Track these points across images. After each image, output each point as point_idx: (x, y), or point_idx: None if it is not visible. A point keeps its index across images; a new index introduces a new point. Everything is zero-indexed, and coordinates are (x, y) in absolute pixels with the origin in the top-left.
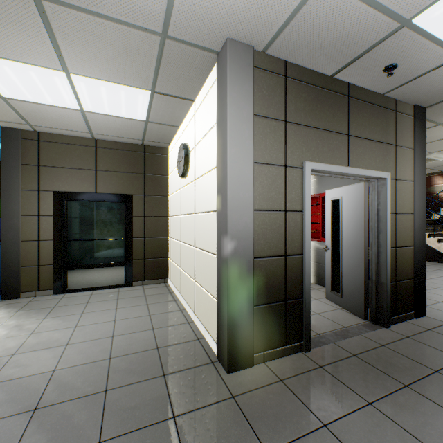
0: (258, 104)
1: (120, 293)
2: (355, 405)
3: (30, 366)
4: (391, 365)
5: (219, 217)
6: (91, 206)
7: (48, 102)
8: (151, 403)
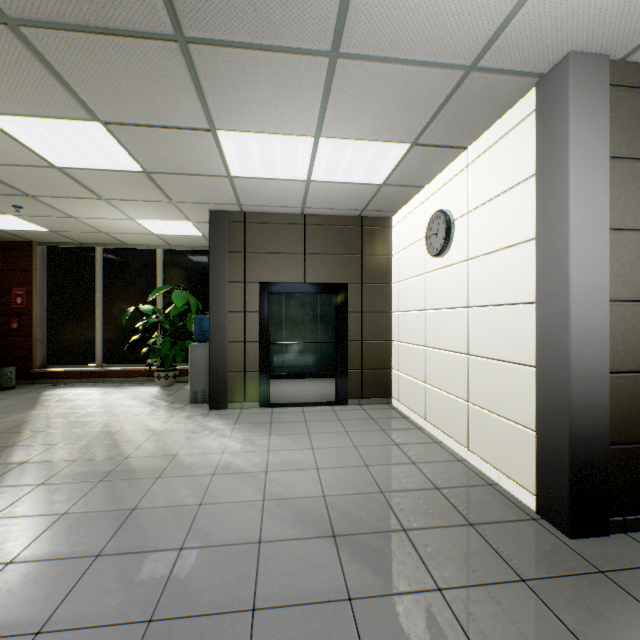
0: (613, 141)
1: (336, 412)
2: None
3: (293, 487)
4: None
5: (545, 312)
6: (279, 300)
7: (275, 175)
8: (476, 557)
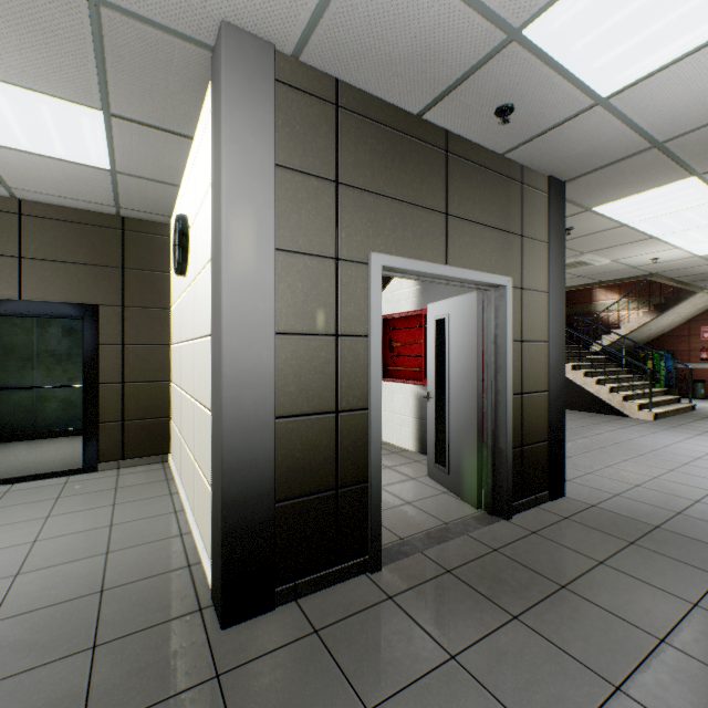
0: (285, 148)
1: (67, 485)
2: (428, 664)
3: None
4: (500, 582)
5: (214, 346)
6: (27, 326)
7: None
8: None
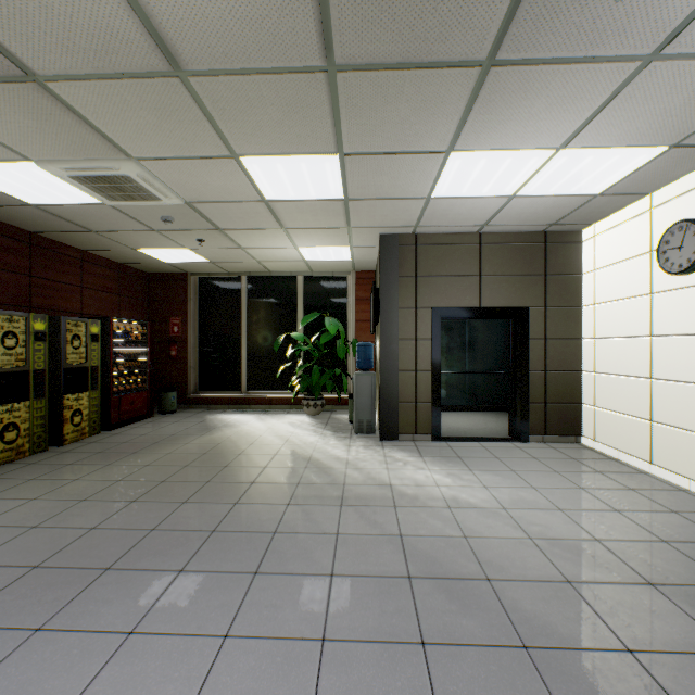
0: None
1: (523, 449)
2: None
3: (550, 527)
4: None
5: None
6: None
7: (479, 193)
8: None
